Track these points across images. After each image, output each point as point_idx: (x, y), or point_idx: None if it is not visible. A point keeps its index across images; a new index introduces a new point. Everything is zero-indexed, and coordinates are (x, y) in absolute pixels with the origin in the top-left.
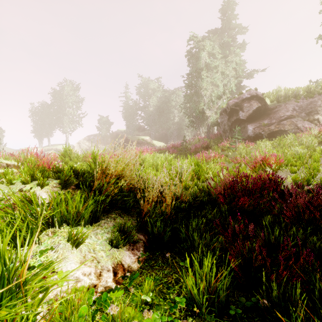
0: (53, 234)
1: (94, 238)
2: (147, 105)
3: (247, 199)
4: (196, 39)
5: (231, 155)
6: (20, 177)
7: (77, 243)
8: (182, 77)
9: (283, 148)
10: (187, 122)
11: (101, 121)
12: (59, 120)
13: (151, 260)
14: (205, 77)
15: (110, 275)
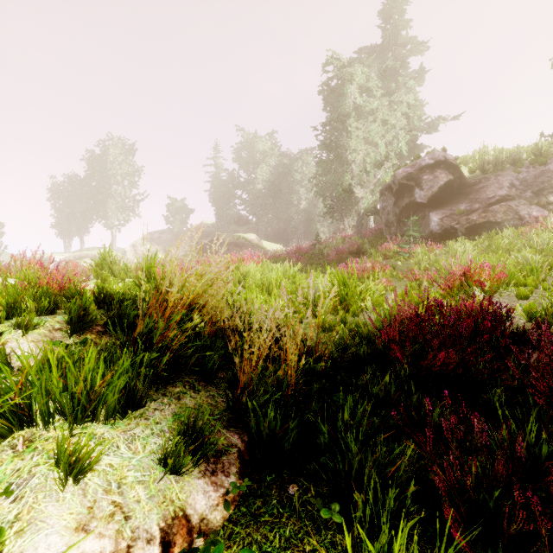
0: (25, 446)
1: (126, 452)
2: (253, 180)
3: (453, 356)
4: (339, 63)
5: (401, 266)
6: None
7: (76, 473)
8: (314, 129)
9: (495, 253)
10: (322, 208)
11: (173, 207)
12: (99, 206)
13: (254, 497)
14: (354, 130)
15: None
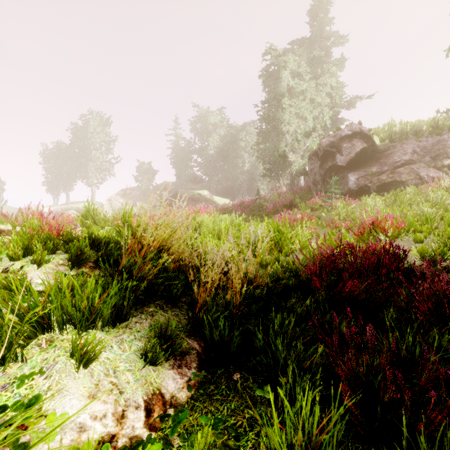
0: (48, 345)
1: (117, 350)
2: (206, 147)
3: (357, 284)
4: (275, 53)
5: (325, 217)
6: (6, 250)
7: (85, 361)
8: (255, 106)
9: (399, 206)
10: (262, 170)
11: (141, 168)
12: (81, 168)
13: (209, 384)
14: (287, 107)
15: (140, 416)
